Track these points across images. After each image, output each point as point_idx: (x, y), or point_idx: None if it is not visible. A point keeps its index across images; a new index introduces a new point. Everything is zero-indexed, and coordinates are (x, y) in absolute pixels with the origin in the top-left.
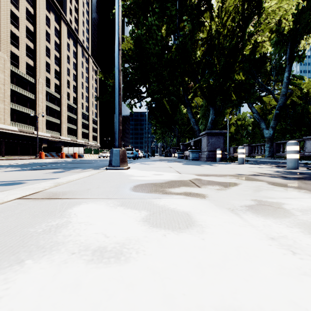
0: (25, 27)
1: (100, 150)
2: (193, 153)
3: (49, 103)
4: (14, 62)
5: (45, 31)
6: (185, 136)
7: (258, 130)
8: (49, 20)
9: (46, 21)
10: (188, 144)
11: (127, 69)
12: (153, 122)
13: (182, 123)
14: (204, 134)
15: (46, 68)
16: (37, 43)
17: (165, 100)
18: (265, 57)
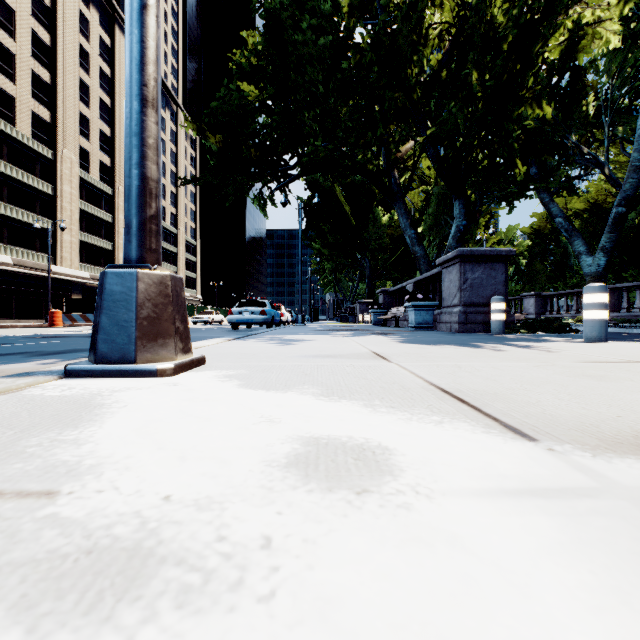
0: (32, 35)
1: (198, 308)
2: (419, 310)
3: (87, 205)
4: (3, 110)
5: (77, 47)
6: (386, 276)
7: (541, 265)
8: (88, 22)
9: (80, 24)
10: (398, 290)
11: (247, 99)
12: (315, 245)
13: (379, 248)
14: (452, 260)
15: (80, 128)
16: (58, 70)
17: (343, 197)
18: (584, 81)
